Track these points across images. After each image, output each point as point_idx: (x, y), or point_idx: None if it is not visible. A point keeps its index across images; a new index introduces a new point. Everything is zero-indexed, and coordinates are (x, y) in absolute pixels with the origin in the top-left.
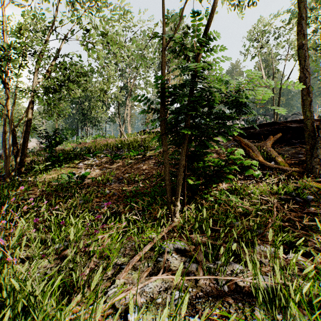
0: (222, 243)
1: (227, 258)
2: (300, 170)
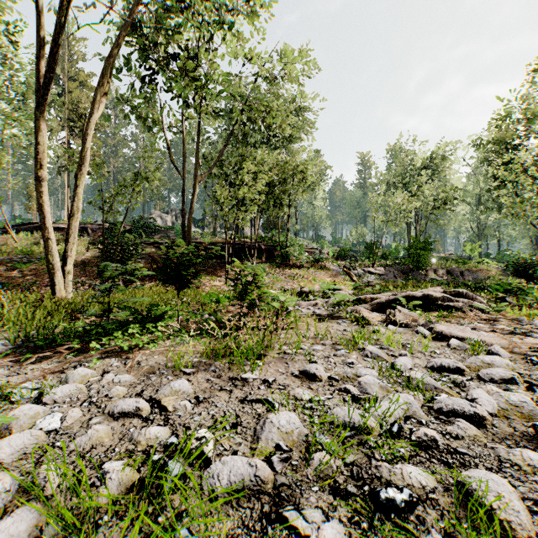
0: None
1: None
2: None
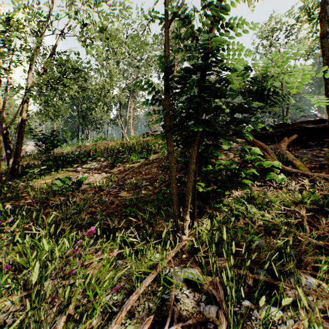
0: (247, 272)
1: (257, 297)
2: (323, 175)
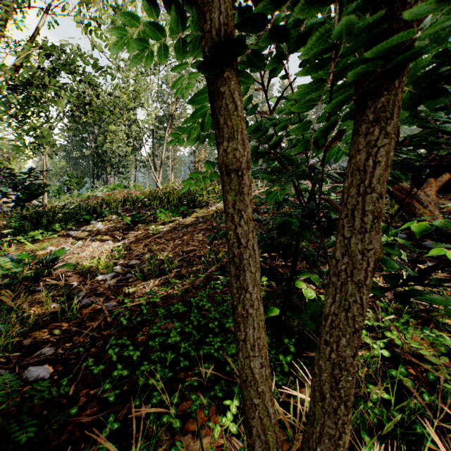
0: None
1: None
2: None
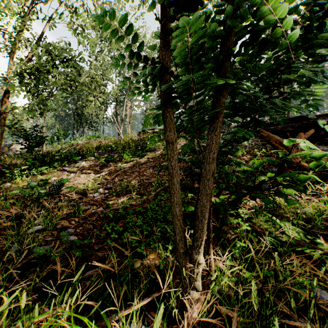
0: None
1: None
2: None
